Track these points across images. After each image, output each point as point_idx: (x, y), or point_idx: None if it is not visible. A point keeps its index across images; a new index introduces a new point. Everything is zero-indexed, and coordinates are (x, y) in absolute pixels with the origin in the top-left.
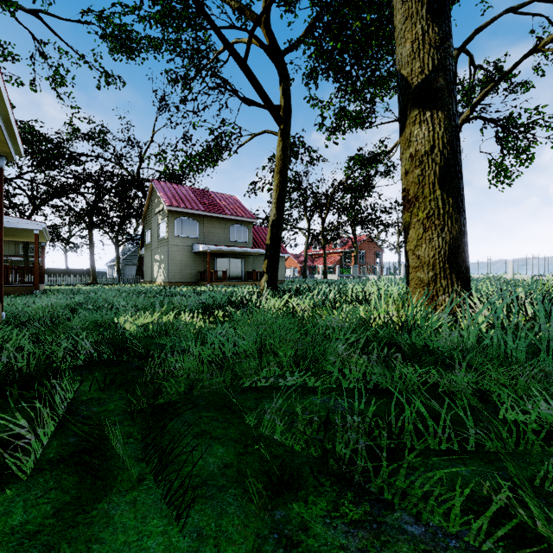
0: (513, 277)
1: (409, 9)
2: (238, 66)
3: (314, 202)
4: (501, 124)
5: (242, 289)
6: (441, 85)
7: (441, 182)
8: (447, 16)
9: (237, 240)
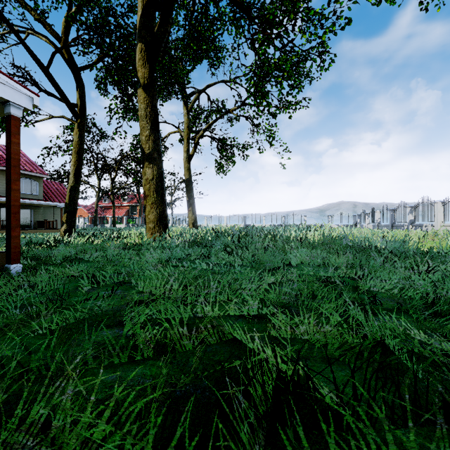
0: (226, 226)
1: (144, 124)
2: (41, 70)
3: (104, 164)
4: (219, 142)
5: (40, 235)
6: (156, 156)
7: (156, 191)
8: (158, 131)
9: (25, 192)
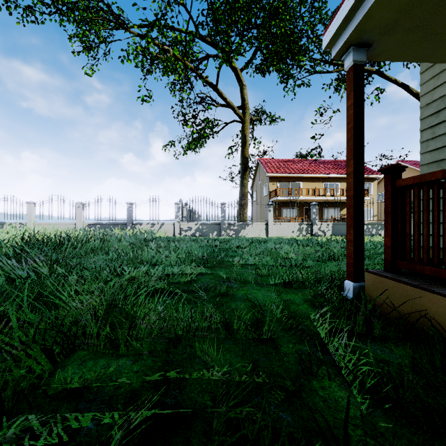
0: None
1: None
2: None
3: None
4: None
5: None
6: None
7: None
8: None
9: None
